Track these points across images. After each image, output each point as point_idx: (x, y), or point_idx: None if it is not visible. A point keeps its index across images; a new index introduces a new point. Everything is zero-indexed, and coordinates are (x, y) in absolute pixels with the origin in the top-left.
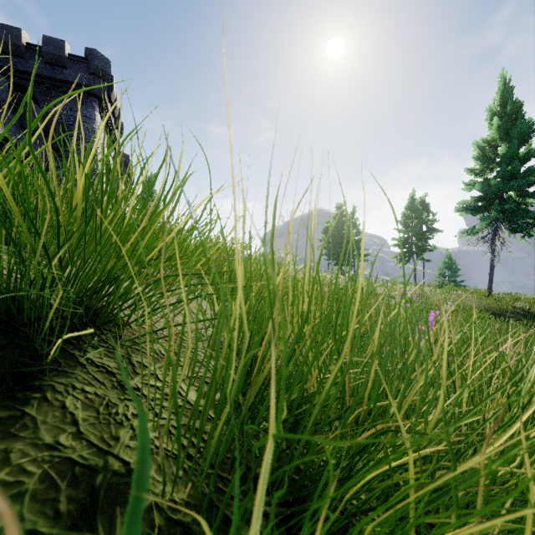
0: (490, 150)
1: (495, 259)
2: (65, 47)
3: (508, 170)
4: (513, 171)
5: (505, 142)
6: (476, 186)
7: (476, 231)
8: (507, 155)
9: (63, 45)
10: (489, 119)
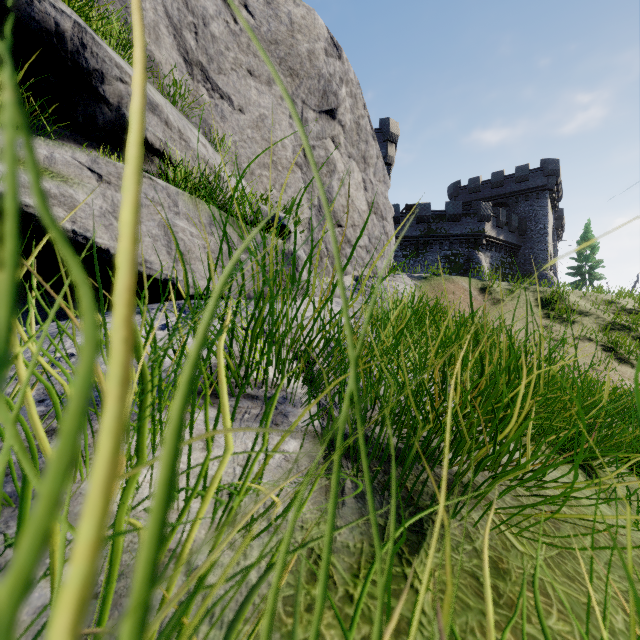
0: None
1: None
2: (528, 168)
3: None
4: None
5: None
6: None
7: None
8: None
9: (527, 167)
10: None
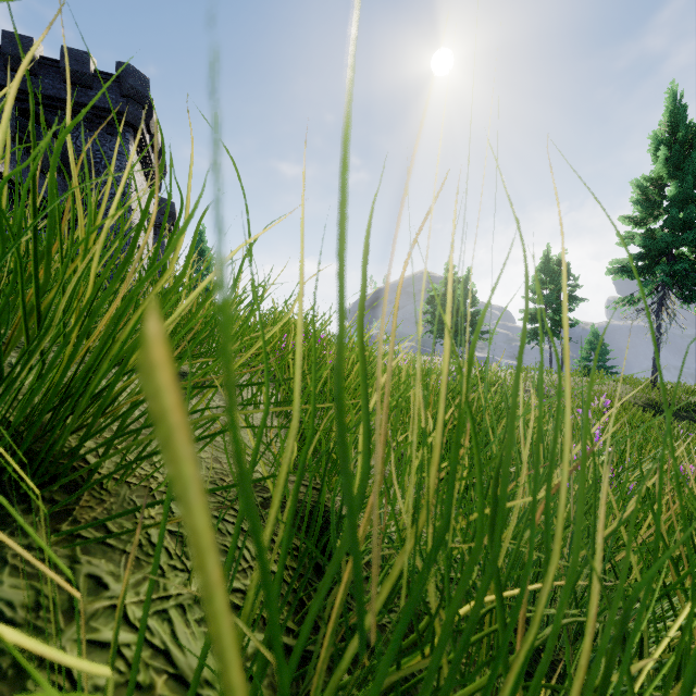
0: (654, 191)
1: (661, 338)
2: (90, 61)
3: (680, 217)
4: (687, 219)
5: (675, 180)
6: (635, 240)
7: (636, 301)
8: (679, 198)
9: (88, 59)
10: (653, 150)
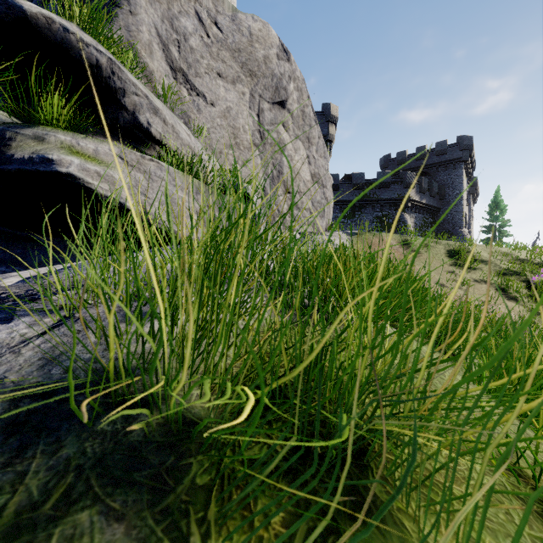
0: None
1: None
2: (446, 143)
3: None
4: None
5: None
6: None
7: None
8: None
9: (446, 143)
10: None
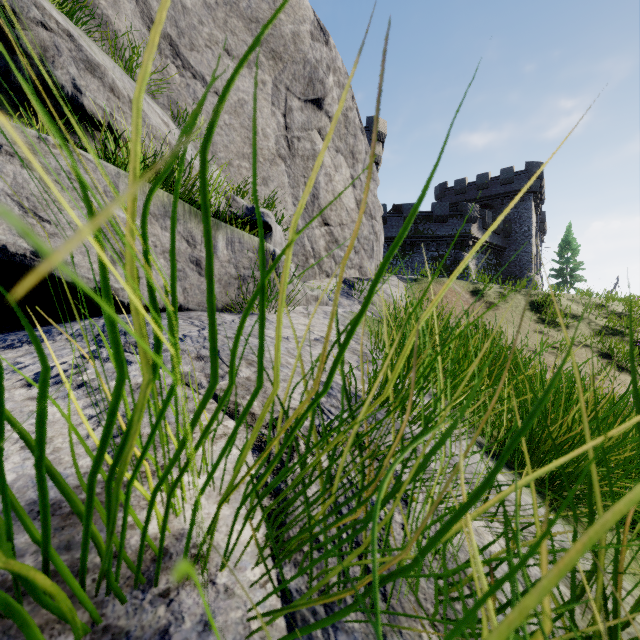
0: None
1: None
2: (513, 170)
3: None
4: None
5: None
6: None
7: None
8: None
9: (512, 169)
10: None
